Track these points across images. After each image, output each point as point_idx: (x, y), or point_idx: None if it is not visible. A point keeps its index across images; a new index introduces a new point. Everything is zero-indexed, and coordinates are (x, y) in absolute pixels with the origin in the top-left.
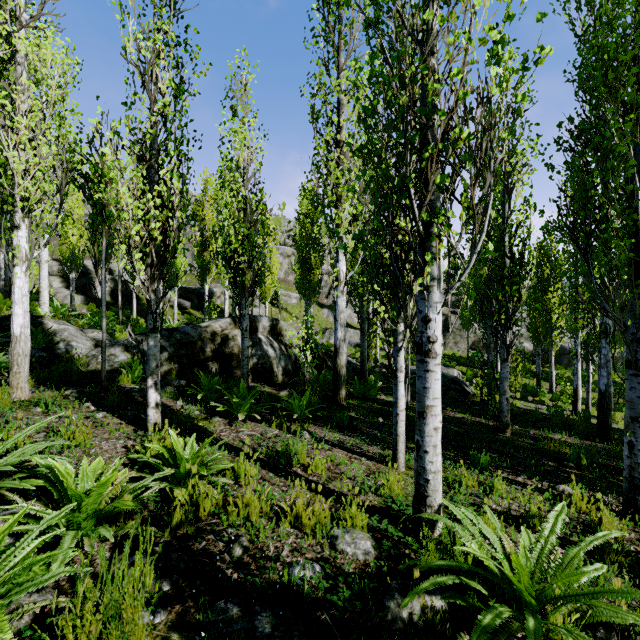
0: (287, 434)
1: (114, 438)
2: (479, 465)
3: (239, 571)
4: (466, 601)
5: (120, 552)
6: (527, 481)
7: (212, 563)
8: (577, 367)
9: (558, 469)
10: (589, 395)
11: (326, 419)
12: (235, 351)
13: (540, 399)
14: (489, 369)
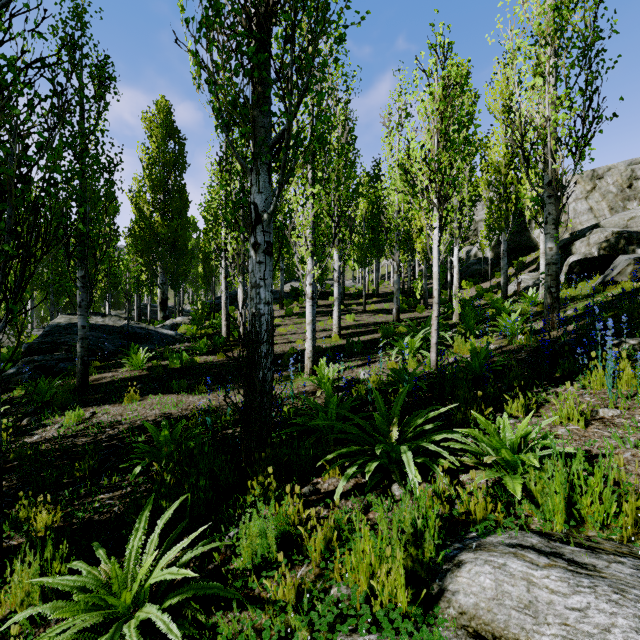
0: None
1: None
2: None
3: None
4: None
5: None
6: None
7: None
8: None
9: None
10: None
11: None
12: None
13: None
14: None
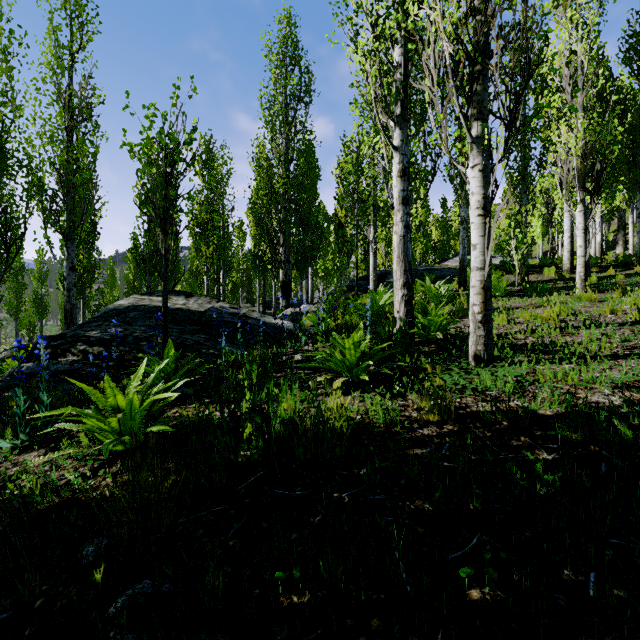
0: None
1: None
2: None
3: None
4: None
5: None
6: None
7: None
8: None
9: None
10: None
11: None
12: None
13: None
14: None
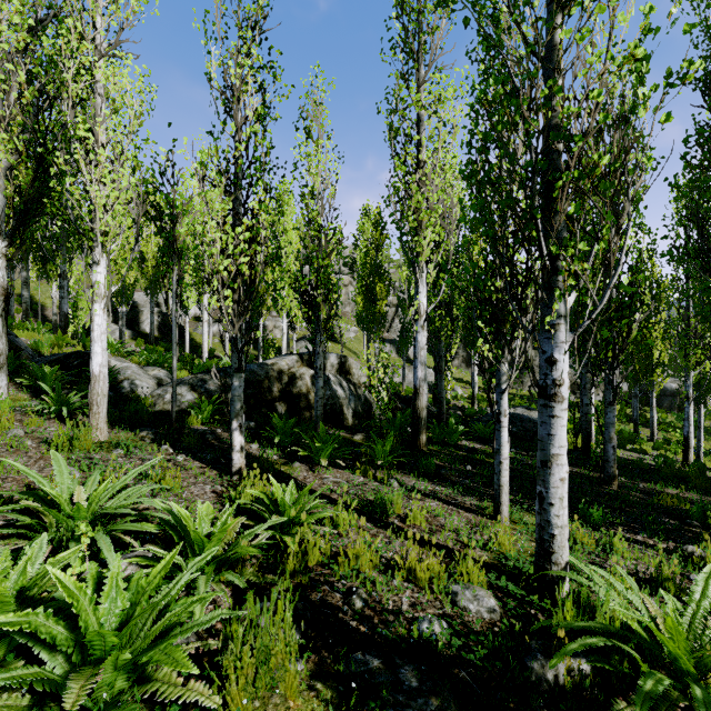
0: (373, 482)
1: (201, 482)
2: (590, 521)
3: (364, 624)
4: (614, 666)
5: (241, 599)
6: (648, 540)
7: (334, 614)
8: (688, 411)
9: (681, 528)
10: (700, 444)
11: (410, 466)
12: (303, 391)
13: (641, 447)
14: (584, 413)
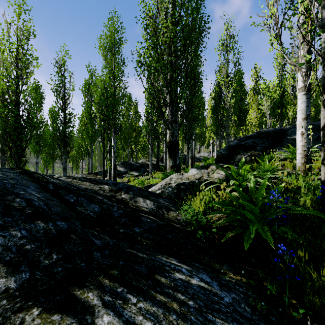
0: None
1: None
2: None
3: None
4: None
5: None
6: None
7: None
8: None
9: None
10: None
11: None
12: None
13: None
14: None
